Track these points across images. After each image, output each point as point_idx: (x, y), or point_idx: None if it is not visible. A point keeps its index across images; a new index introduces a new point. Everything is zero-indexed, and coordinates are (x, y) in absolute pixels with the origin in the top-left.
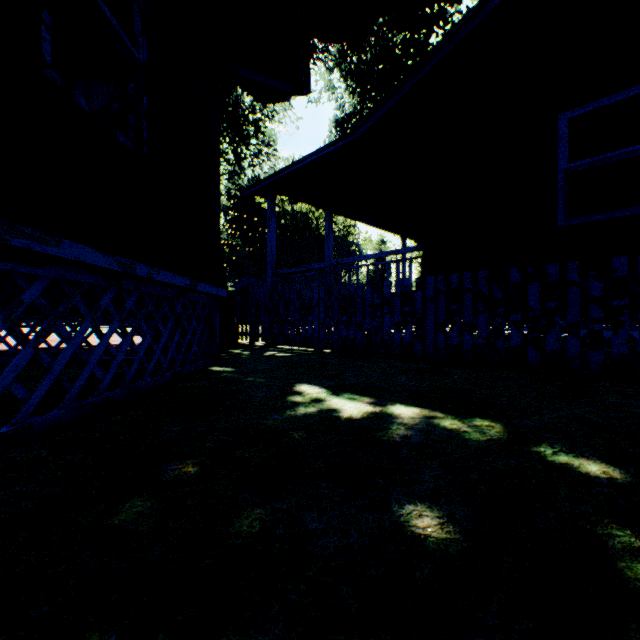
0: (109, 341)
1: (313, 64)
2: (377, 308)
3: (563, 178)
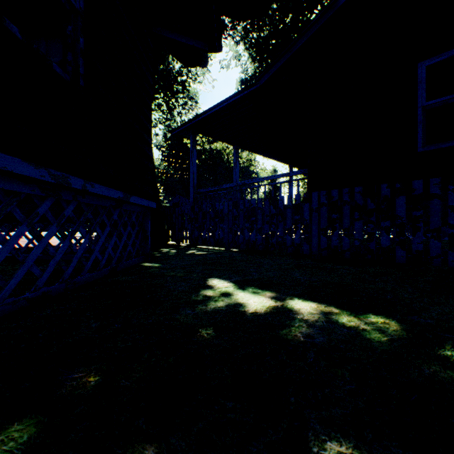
0: (47, 243)
1: (224, 38)
2: (273, 217)
3: (422, 113)
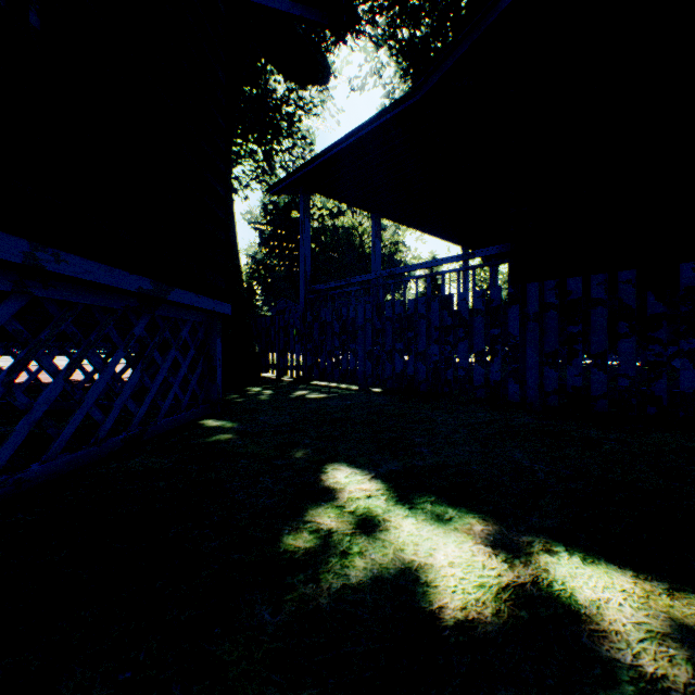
0: None
1: (357, 39)
2: (448, 331)
3: None
